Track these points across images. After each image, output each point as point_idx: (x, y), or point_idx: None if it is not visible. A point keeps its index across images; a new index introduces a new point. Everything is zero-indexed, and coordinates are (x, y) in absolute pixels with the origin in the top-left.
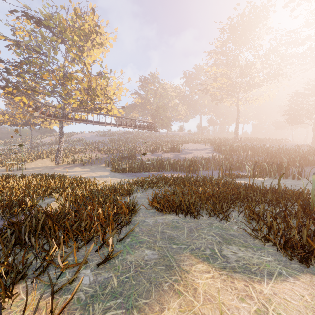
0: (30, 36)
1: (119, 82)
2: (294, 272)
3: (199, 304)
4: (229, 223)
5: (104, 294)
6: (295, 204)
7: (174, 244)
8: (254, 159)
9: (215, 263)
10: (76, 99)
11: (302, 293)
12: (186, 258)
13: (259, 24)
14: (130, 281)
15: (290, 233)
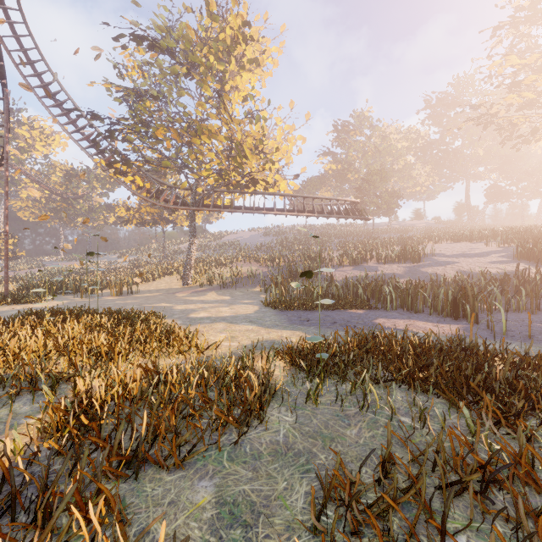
0: (144, 74)
1: (287, 128)
2: None
3: None
4: None
5: None
6: None
7: None
8: None
9: None
10: (212, 169)
11: None
12: None
13: None
14: None
15: None
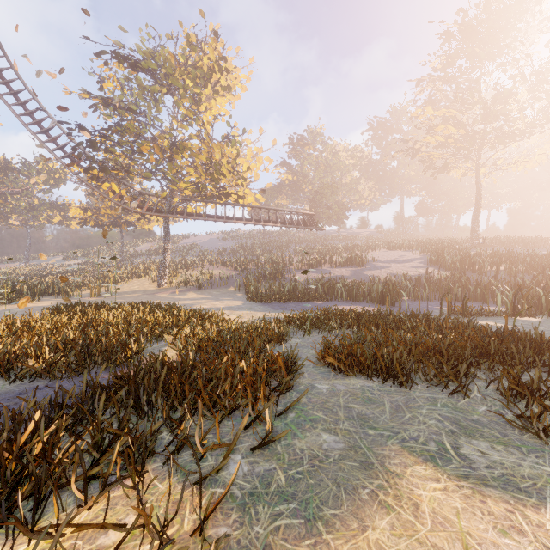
0: (122, 88)
1: (257, 150)
2: None
3: (424, 529)
4: (468, 400)
5: (268, 494)
6: None
7: (371, 428)
8: (514, 280)
9: (448, 467)
10: (189, 182)
11: None
12: (393, 453)
13: (524, 14)
14: (305, 479)
15: None
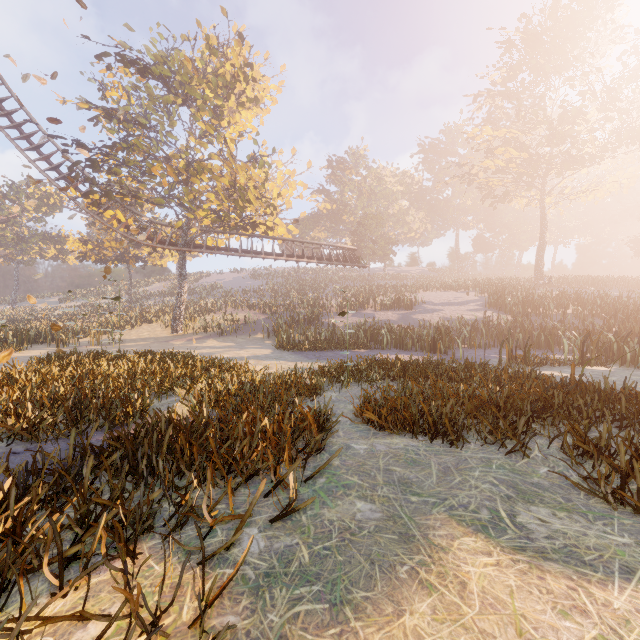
0: (129, 98)
1: (289, 173)
2: None
3: (472, 612)
4: (528, 461)
5: (288, 574)
6: None
7: (414, 494)
8: (583, 325)
9: (502, 538)
10: (209, 210)
11: None
12: (439, 523)
13: (594, 22)
14: (333, 555)
15: None
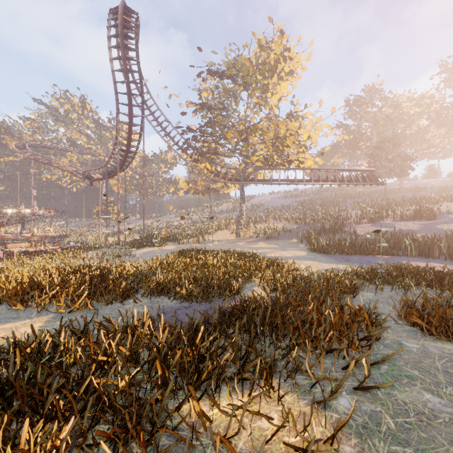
0: (213, 94)
1: (316, 119)
2: None
3: None
4: None
5: (381, 432)
6: None
7: None
8: None
9: None
10: (259, 155)
11: None
12: None
13: None
14: (416, 430)
15: None
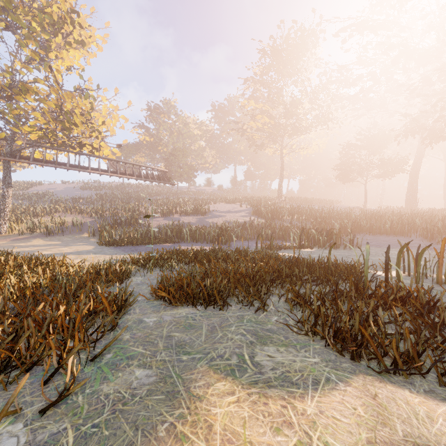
0: None
1: (112, 107)
2: (345, 375)
3: None
4: (266, 313)
5: None
6: (346, 281)
7: (185, 354)
8: (301, 225)
9: (244, 377)
10: (36, 127)
11: (355, 404)
12: (200, 374)
13: (307, 52)
14: (100, 432)
15: (341, 320)
